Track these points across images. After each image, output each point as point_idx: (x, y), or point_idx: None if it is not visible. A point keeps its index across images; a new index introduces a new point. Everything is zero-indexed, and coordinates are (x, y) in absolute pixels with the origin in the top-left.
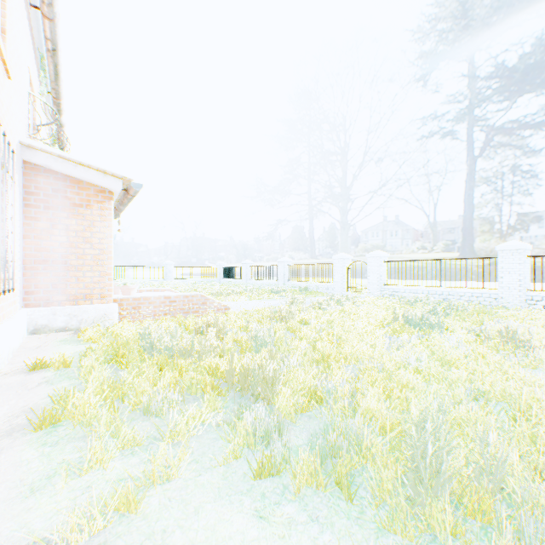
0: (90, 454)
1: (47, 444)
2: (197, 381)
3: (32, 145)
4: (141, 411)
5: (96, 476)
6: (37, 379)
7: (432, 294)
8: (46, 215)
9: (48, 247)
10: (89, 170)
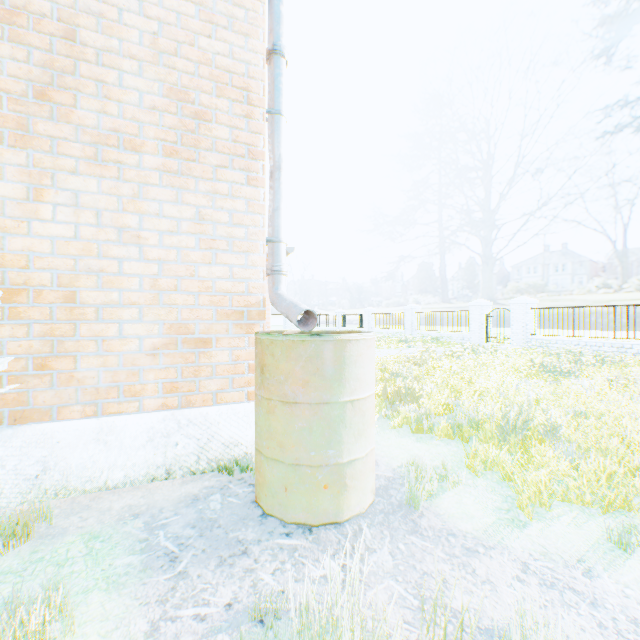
0: None
1: None
2: None
3: None
4: None
5: None
6: None
7: (590, 345)
8: None
9: None
10: None
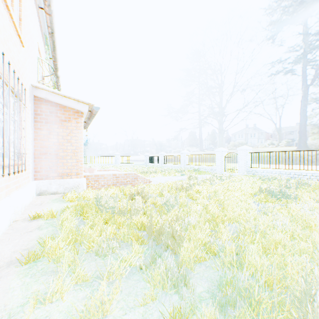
0: (50, 290)
1: (28, 275)
2: (128, 233)
3: (38, 86)
4: (91, 253)
5: (53, 307)
6: (34, 225)
7: (282, 174)
8: (46, 127)
9: (47, 145)
10: (70, 100)
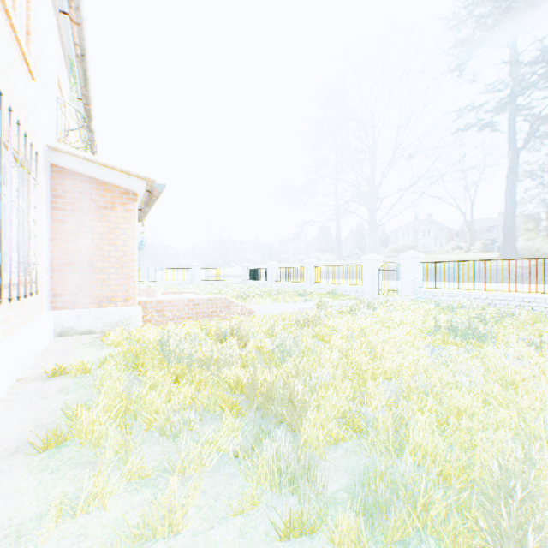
0: (86, 491)
1: (47, 469)
2: (215, 398)
3: (58, 147)
4: (153, 432)
5: (92, 519)
6: (53, 387)
7: (474, 298)
8: (72, 218)
9: (74, 249)
10: (114, 172)
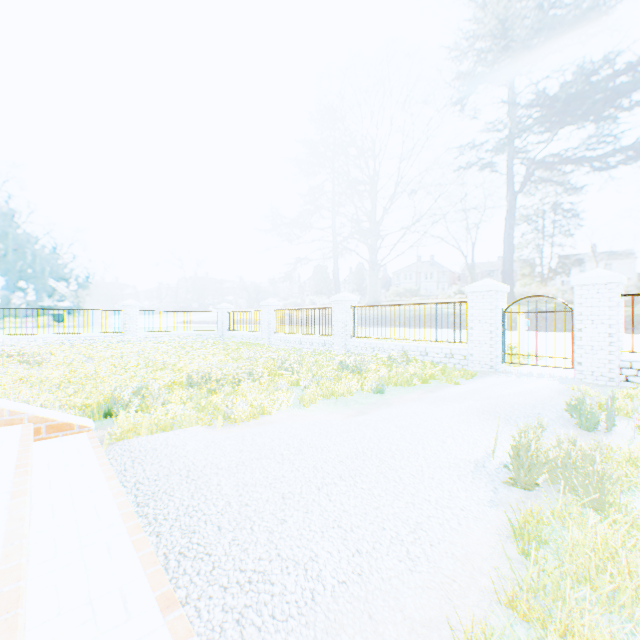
0: None
1: None
2: None
3: None
4: None
5: None
6: None
7: None
8: None
9: None
10: None
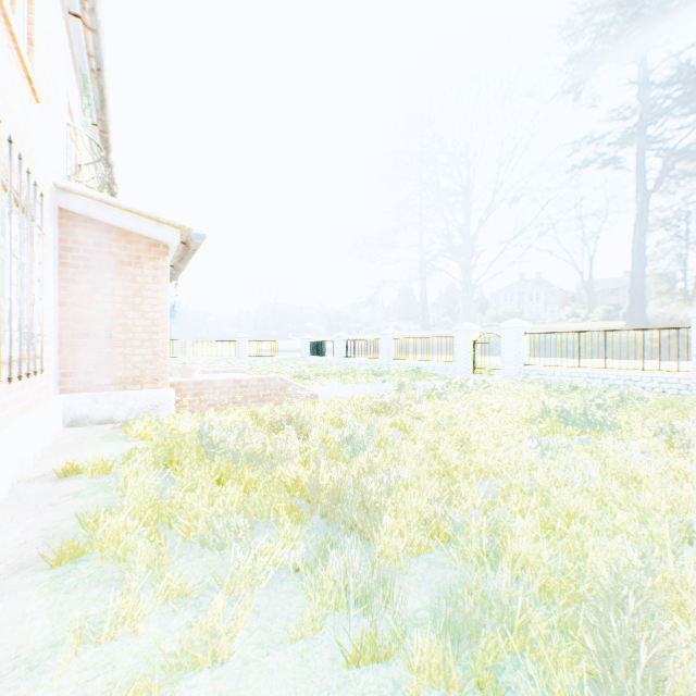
0: (113, 613)
1: (62, 588)
2: (269, 501)
3: (69, 187)
4: (193, 543)
5: (120, 646)
6: (65, 489)
7: (592, 378)
8: (86, 277)
9: (89, 317)
10: (139, 218)
